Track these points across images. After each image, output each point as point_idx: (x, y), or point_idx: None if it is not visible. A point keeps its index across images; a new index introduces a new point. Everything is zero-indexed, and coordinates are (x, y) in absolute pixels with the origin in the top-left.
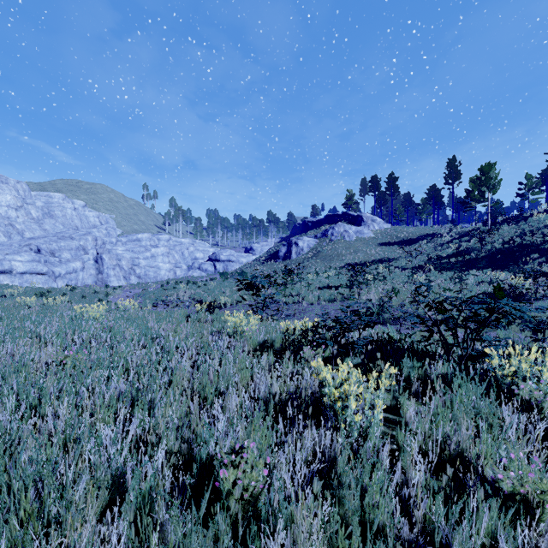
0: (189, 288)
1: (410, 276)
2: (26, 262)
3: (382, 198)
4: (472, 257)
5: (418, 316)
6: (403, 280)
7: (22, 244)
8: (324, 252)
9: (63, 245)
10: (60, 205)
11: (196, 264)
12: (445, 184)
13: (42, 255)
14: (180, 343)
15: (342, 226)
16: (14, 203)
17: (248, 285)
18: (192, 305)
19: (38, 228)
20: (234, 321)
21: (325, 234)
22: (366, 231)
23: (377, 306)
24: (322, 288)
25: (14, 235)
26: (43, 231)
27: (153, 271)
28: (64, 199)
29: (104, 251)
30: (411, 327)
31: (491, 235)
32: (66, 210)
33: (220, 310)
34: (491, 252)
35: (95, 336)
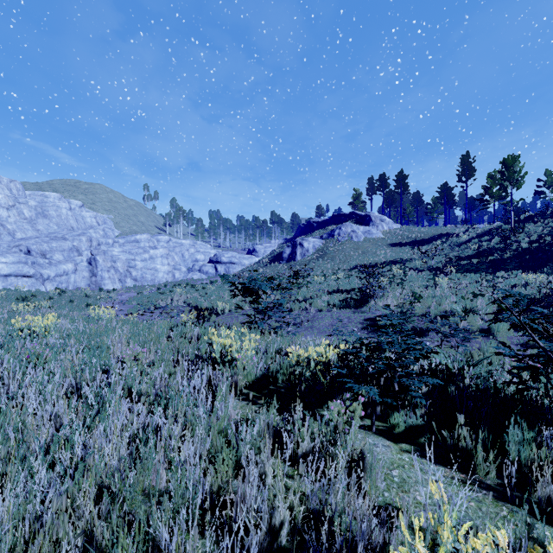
0: (187, 291)
1: (432, 278)
2: (10, 264)
3: (390, 197)
4: (496, 258)
5: (503, 342)
6: (422, 283)
7: (11, 245)
8: (330, 253)
9: (55, 246)
10: (54, 205)
11: (196, 266)
12: (458, 182)
13: (32, 257)
14: (133, 383)
15: (349, 226)
16: (5, 202)
17: (245, 291)
18: (186, 311)
19: (31, 228)
20: (221, 343)
21: (332, 234)
22: (375, 231)
23: (398, 314)
24: (332, 293)
25: (5, 236)
26: (35, 232)
27: (150, 274)
28: (60, 199)
29: (99, 252)
30: (455, 345)
31: (517, 233)
32: (61, 209)
33: (217, 317)
34: (517, 252)
35: (9, 371)
